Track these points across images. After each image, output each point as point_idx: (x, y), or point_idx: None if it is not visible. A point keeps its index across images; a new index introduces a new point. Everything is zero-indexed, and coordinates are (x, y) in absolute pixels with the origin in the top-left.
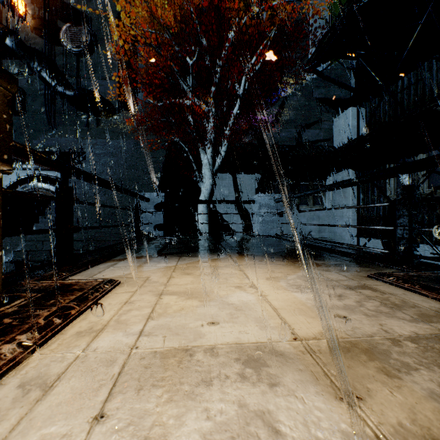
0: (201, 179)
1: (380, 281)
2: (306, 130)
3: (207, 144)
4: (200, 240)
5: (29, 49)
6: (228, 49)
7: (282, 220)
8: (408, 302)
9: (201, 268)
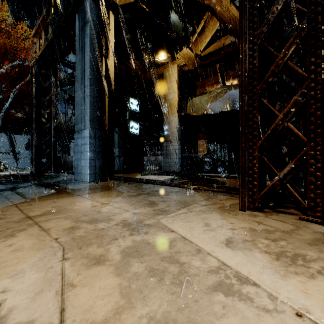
0: None
1: None
2: (59, 116)
3: None
4: None
5: None
6: (2, 73)
7: None
8: None
9: None
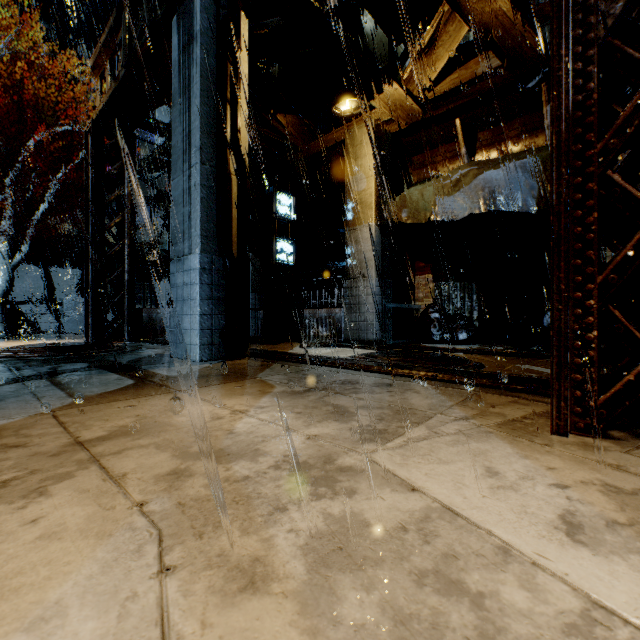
0: None
1: None
2: (139, 230)
3: (1, 236)
4: None
5: None
6: (32, 150)
7: None
8: None
9: (5, 342)
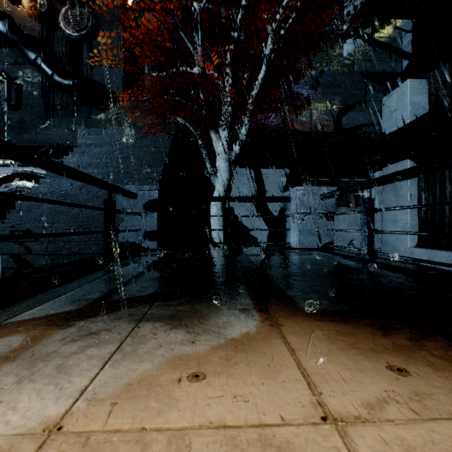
0: (214, 172)
1: None
2: (347, 112)
3: (222, 127)
4: (209, 256)
5: (24, 34)
6: None
7: (332, 225)
8: None
9: None
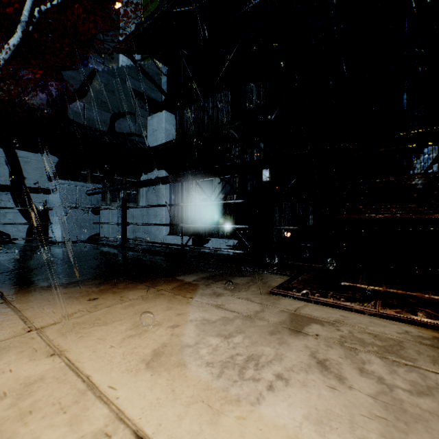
0: None
1: (291, 298)
2: (120, 118)
3: None
4: None
5: None
6: None
7: (99, 219)
8: (380, 335)
9: None
